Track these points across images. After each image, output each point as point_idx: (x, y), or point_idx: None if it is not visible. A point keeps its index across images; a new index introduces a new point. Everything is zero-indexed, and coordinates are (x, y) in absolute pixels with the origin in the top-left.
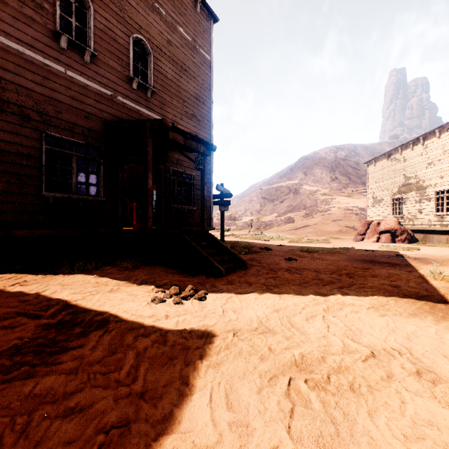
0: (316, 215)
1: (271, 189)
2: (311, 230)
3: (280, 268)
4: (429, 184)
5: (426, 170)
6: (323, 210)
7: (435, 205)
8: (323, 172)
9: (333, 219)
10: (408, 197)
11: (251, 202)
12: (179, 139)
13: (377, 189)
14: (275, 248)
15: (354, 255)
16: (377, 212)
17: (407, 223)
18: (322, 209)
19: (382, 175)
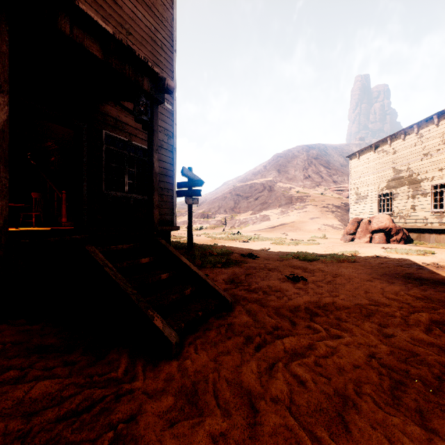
0: (292, 212)
1: (246, 186)
2: (289, 228)
3: (293, 305)
4: (424, 177)
5: (421, 161)
6: (299, 207)
7: (432, 200)
8: (297, 170)
9: (310, 217)
10: (399, 192)
11: (225, 199)
12: (91, 44)
13: (362, 184)
14: (261, 254)
15: (372, 265)
16: (362, 209)
17: (398, 221)
18: (298, 206)
19: (367, 168)
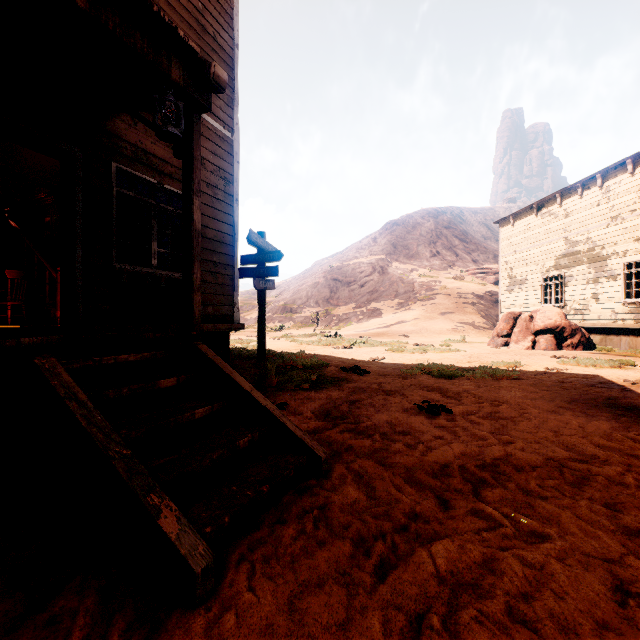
0: (415, 305)
1: (347, 267)
2: (410, 328)
3: (438, 463)
4: (612, 251)
5: (607, 228)
6: (425, 297)
7: (624, 286)
8: (420, 243)
9: (441, 312)
10: (574, 274)
11: (316, 286)
12: None
13: (518, 263)
14: (371, 367)
15: (549, 385)
16: (518, 299)
17: (572, 317)
18: (422, 296)
19: (525, 240)
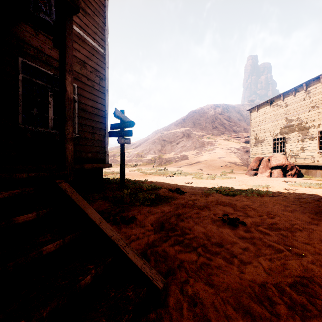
0: (205, 153)
1: (170, 134)
2: (203, 165)
3: (255, 282)
4: (312, 124)
5: (309, 112)
6: (210, 149)
7: (318, 143)
8: (207, 122)
9: (219, 157)
10: (290, 137)
11: (154, 143)
12: None
13: (260, 131)
14: (186, 189)
15: (292, 200)
16: (260, 150)
17: (290, 159)
18: (209, 149)
19: (264, 119)
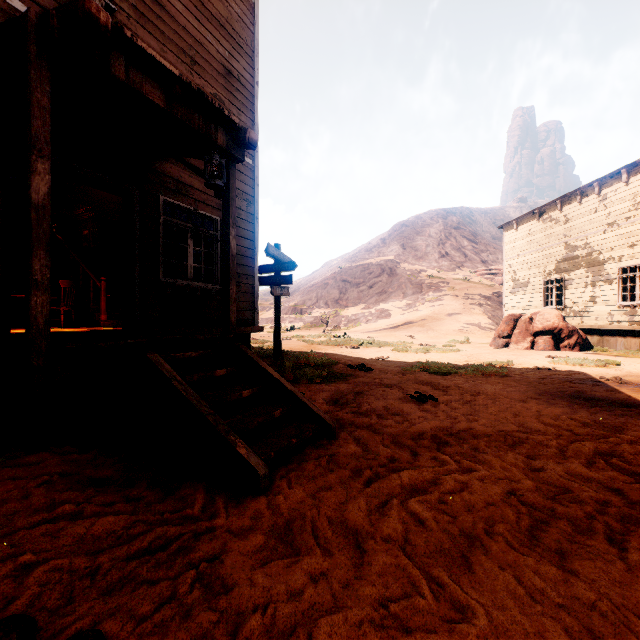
0: (423, 306)
1: (356, 268)
2: (417, 329)
3: (417, 432)
4: (609, 256)
5: (604, 234)
6: (432, 298)
7: (620, 289)
8: (429, 244)
9: (448, 313)
10: (573, 278)
11: (326, 287)
12: (151, 90)
13: (521, 267)
14: (376, 365)
15: (530, 381)
16: (521, 301)
17: (572, 318)
18: (430, 297)
19: (528, 244)
